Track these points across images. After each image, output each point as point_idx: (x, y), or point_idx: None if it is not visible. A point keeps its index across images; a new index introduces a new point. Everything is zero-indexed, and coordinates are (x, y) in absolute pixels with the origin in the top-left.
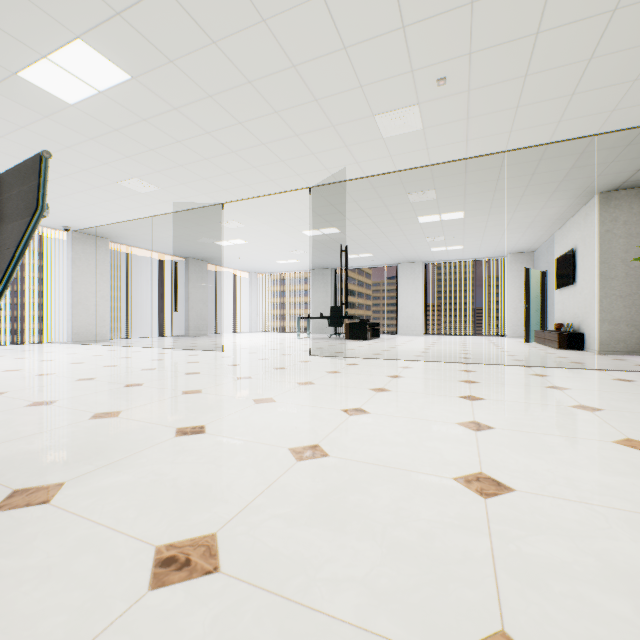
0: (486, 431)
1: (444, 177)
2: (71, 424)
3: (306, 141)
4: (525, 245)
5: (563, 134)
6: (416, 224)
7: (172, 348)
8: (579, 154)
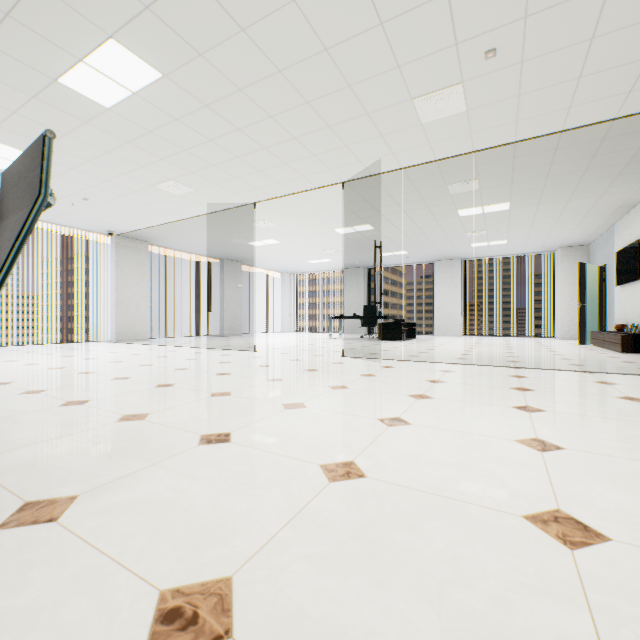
0: (554, 452)
1: (489, 164)
2: (98, 426)
3: (339, 132)
4: (579, 238)
5: (634, 107)
6: (455, 218)
7: (206, 348)
8: None
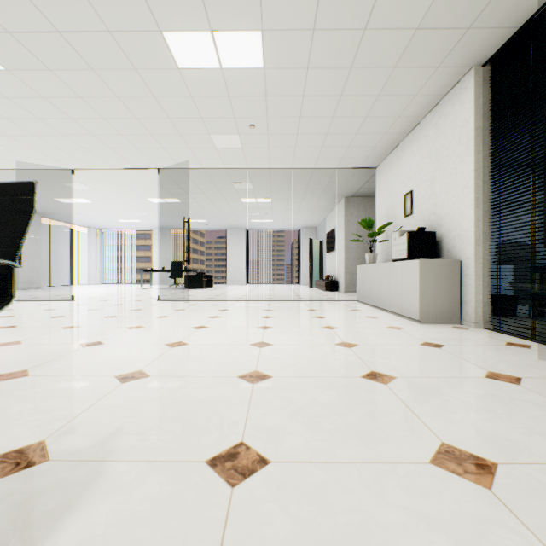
0: (269, 329)
1: (257, 176)
2: None
3: (159, 139)
4: (311, 223)
5: (321, 165)
6: (240, 203)
7: None
8: (331, 176)
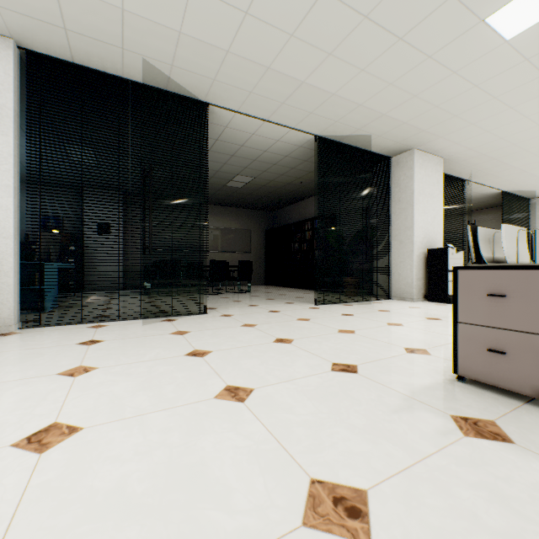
0: None
1: None
2: None
3: None
4: None
5: None
6: None
7: None
8: None
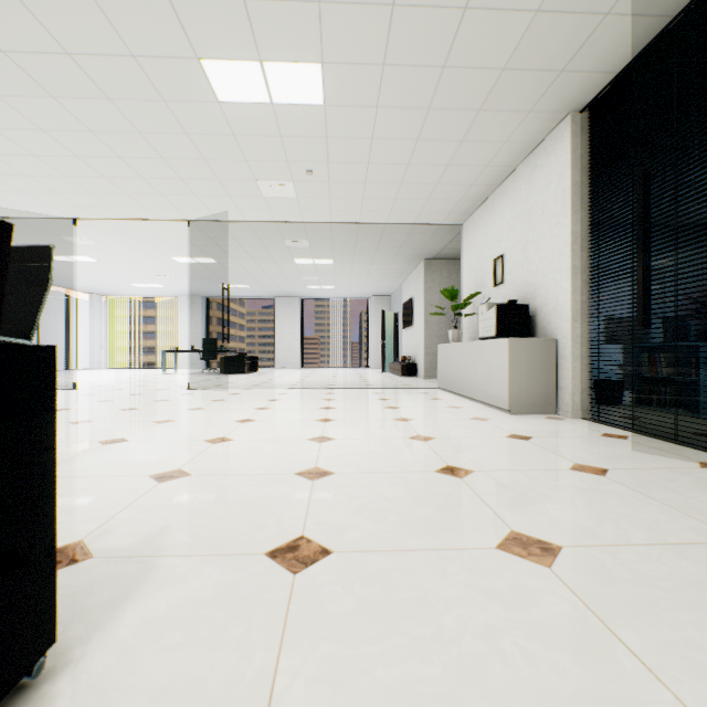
0: (331, 422)
1: (315, 232)
2: None
3: (190, 185)
4: (383, 290)
5: (395, 220)
6: (293, 264)
7: None
8: (407, 233)
